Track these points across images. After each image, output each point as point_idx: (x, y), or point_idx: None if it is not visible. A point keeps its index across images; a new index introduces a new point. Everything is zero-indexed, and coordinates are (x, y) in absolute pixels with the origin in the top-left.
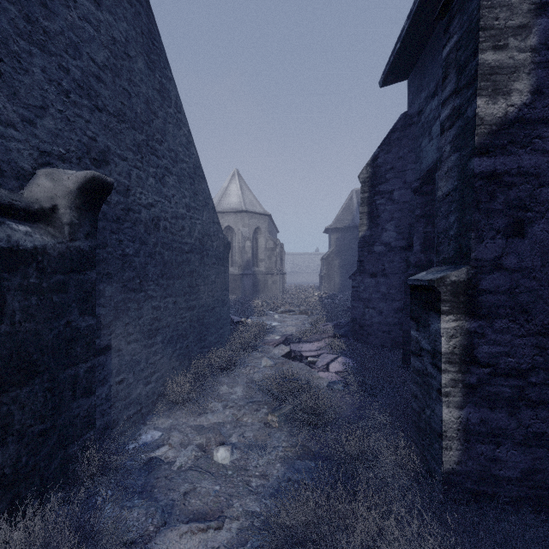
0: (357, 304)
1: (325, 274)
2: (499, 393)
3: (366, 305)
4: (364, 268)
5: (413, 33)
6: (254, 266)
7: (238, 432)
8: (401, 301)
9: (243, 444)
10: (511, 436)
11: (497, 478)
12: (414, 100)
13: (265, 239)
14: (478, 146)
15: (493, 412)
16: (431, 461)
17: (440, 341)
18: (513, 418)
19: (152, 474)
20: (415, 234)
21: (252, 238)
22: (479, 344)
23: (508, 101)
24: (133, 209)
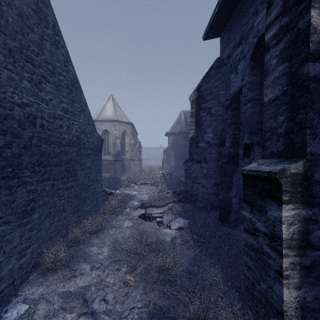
0: (188, 181)
1: (166, 160)
2: None
3: (194, 181)
4: (192, 157)
5: (226, 2)
6: (122, 155)
7: (101, 296)
8: (216, 179)
9: (103, 310)
10: None
11: None
12: (225, 50)
13: (129, 138)
14: (312, 52)
15: None
16: None
17: (281, 228)
18: None
19: None
20: (227, 135)
21: (121, 137)
22: (313, 229)
23: None
24: (3, 106)
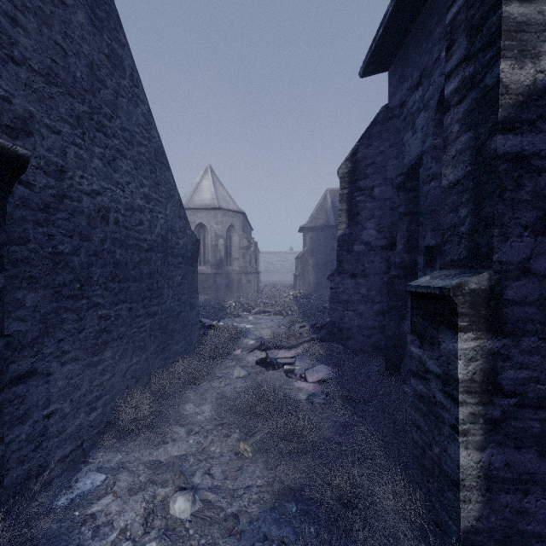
0: (336, 307)
1: (300, 273)
2: (527, 428)
3: (345, 308)
4: (343, 268)
5: (396, 18)
6: (227, 265)
7: (204, 468)
8: (381, 303)
9: (208, 486)
10: (541, 481)
11: (525, 534)
12: (396, 92)
13: (239, 237)
14: (502, 120)
15: (520, 452)
16: (442, 512)
17: (456, 366)
18: (543, 459)
19: (84, 543)
20: (399, 233)
21: (226, 235)
22: (503, 368)
23: (537, 66)
24: (70, 196)
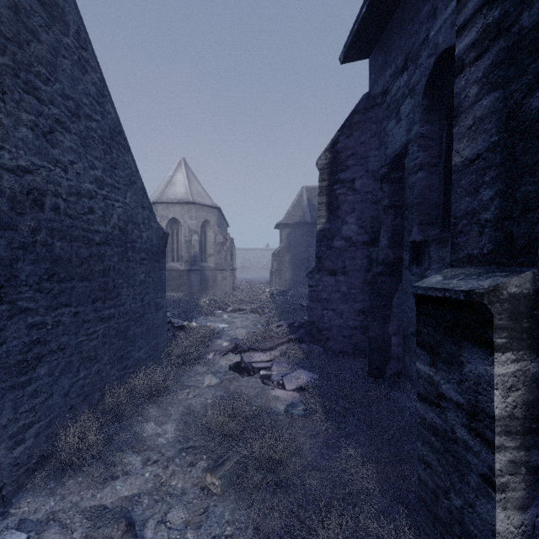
0: (315, 306)
1: (276, 269)
2: None
3: (325, 307)
4: (322, 265)
5: None
6: (202, 261)
7: (159, 514)
8: (363, 302)
9: None
10: None
11: None
12: (378, 80)
13: (214, 233)
14: None
15: None
16: None
17: (491, 397)
18: None
19: None
20: (383, 227)
21: (200, 231)
22: None
23: None
24: None
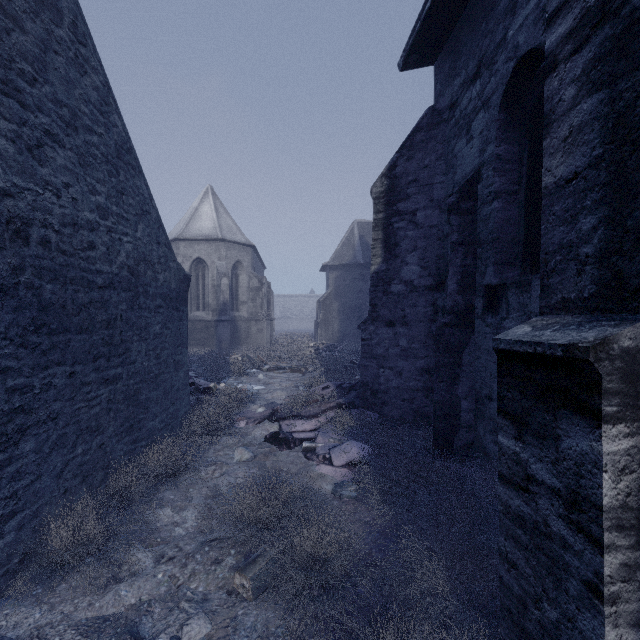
0: (368, 363)
1: (322, 320)
2: None
3: (381, 364)
4: (378, 314)
5: None
6: (233, 310)
7: (174, 627)
8: (426, 359)
9: None
10: None
11: None
12: (444, 91)
13: (248, 276)
14: None
15: None
16: None
17: (598, 482)
18: None
19: None
20: (451, 268)
21: (231, 274)
22: None
23: None
24: None
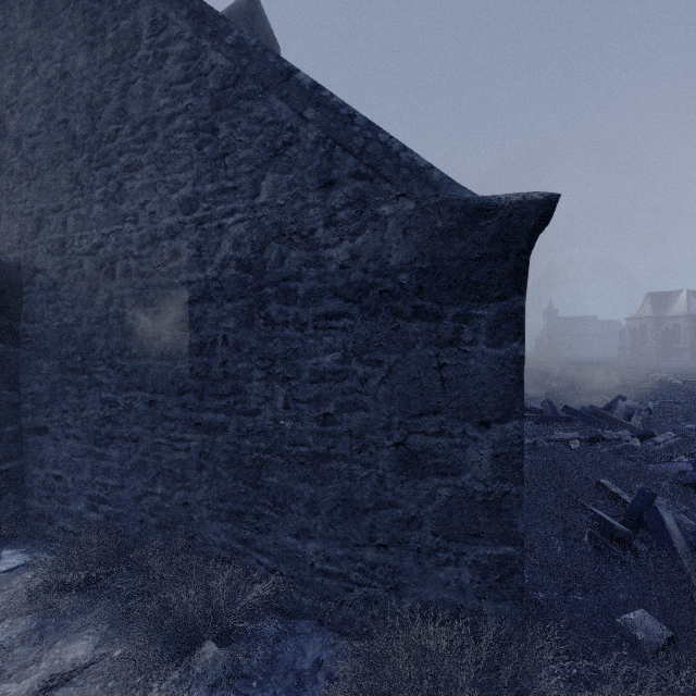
0: None
1: None
2: None
3: None
4: None
5: None
6: None
7: None
8: None
9: None
10: None
11: None
12: None
13: None
14: None
15: None
16: None
17: None
18: None
19: None
20: None
21: None
22: None
23: None
24: (73, 265)
